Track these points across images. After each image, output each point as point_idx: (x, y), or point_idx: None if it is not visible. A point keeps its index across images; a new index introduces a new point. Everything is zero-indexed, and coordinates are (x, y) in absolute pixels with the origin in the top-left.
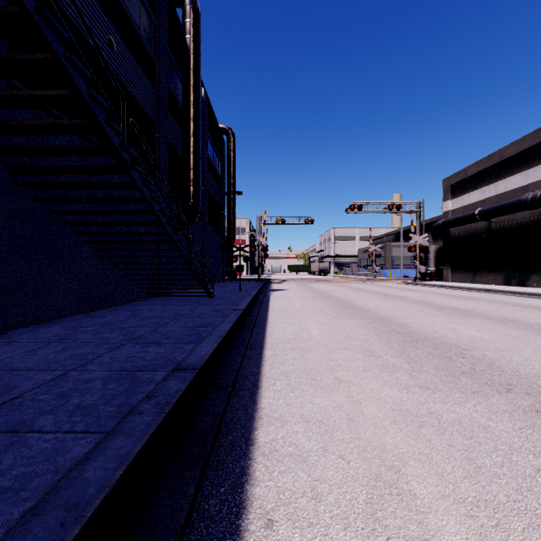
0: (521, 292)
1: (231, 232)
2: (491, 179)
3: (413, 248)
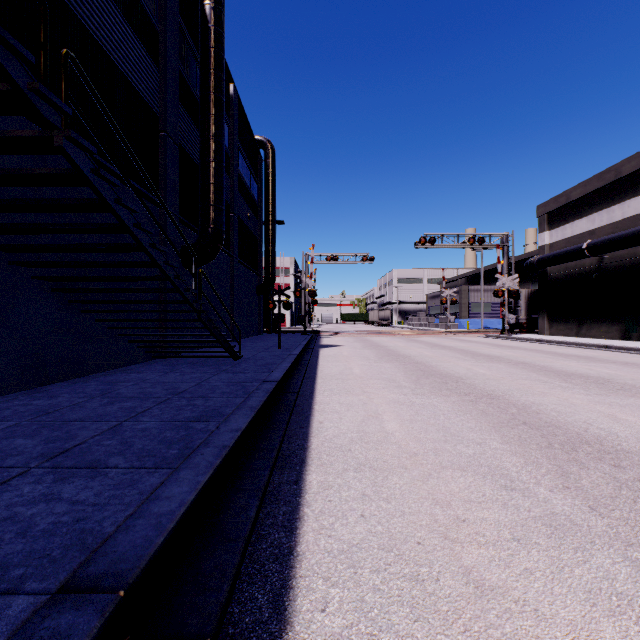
0: None
1: (269, 271)
2: (603, 203)
3: (500, 293)
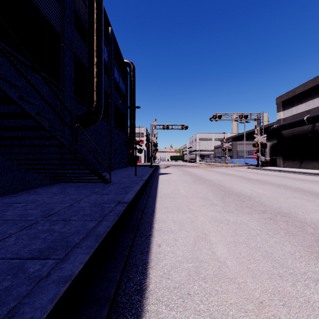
0: None
1: (132, 133)
2: (315, 95)
3: (256, 144)
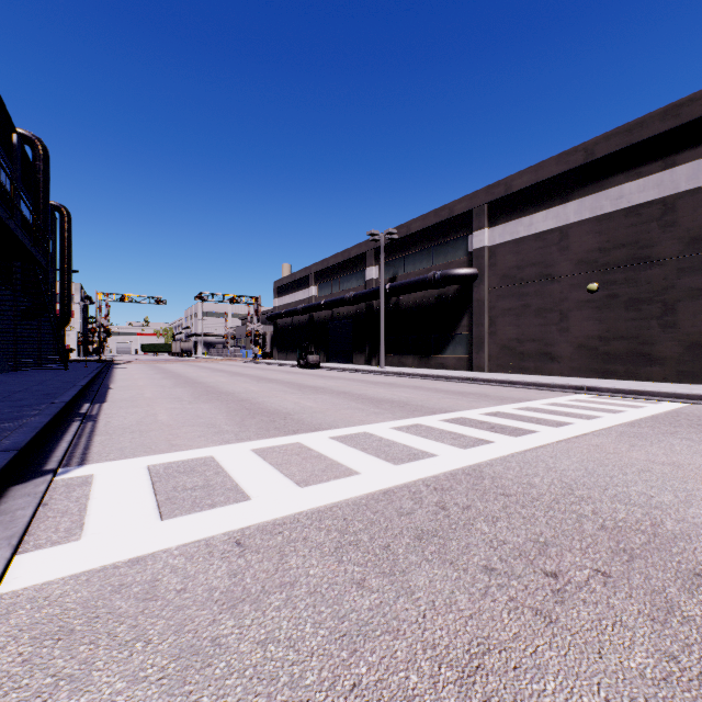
0: (286, 364)
1: (66, 312)
2: (293, 290)
3: (250, 334)
